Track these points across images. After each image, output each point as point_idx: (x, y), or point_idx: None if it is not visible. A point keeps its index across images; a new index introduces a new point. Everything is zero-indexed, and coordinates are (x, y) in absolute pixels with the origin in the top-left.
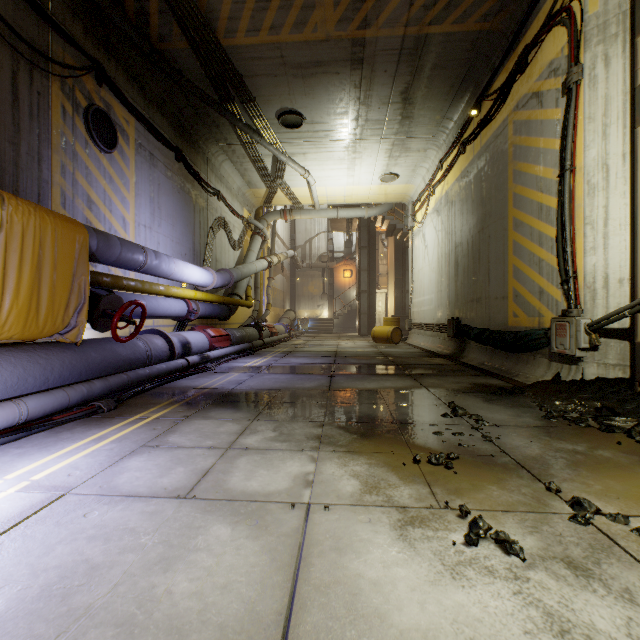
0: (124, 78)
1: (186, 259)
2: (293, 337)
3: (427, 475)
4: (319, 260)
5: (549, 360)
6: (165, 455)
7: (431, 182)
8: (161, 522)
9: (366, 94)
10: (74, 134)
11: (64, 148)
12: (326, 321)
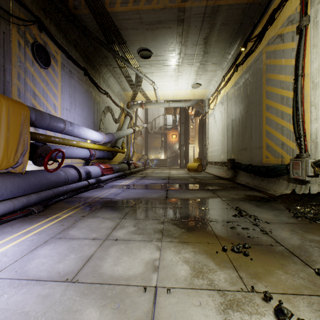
0: (55, 29)
1: (89, 127)
2: (146, 168)
3: (233, 261)
4: (159, 129)
5: (288, 182)
6: (65, 245)
7: (218, 88)
8: (49, 306)
9: (185, 39)
10: (25, 57)
11: (19, 64)
12: (163, 160)
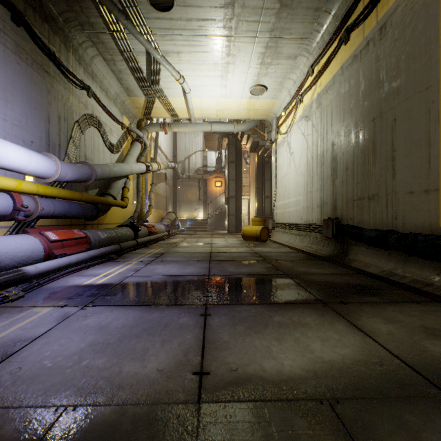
0: None
1: (33, 148)
2: (172, 235)
3: None
4: (196, 173)
5: None
6: None
7: (299, 91)
8: None
9: None
10: None
11: None
12: (201, 221)
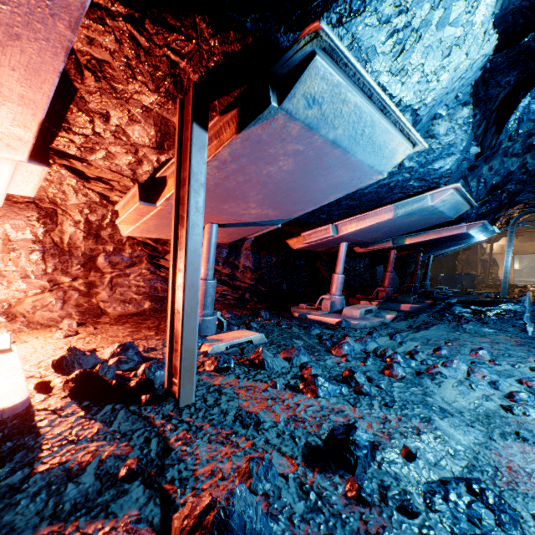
0: None
1: None
2: None
3: None
4: None
5: None
6: None
7: None
8: None
9: None
10: None
11: None
12: (517, 270)
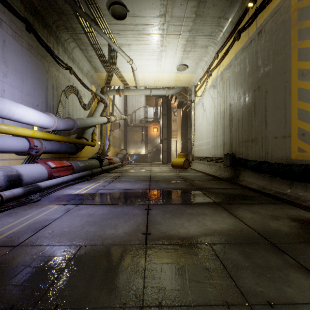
0: None
1: (38, 109)
2: (124, 165)
3: None
4: (140, 122)
5: None
6: None
7: (209, 69)
8: None
9: None
10: None
11: None
12: (144, 155)
